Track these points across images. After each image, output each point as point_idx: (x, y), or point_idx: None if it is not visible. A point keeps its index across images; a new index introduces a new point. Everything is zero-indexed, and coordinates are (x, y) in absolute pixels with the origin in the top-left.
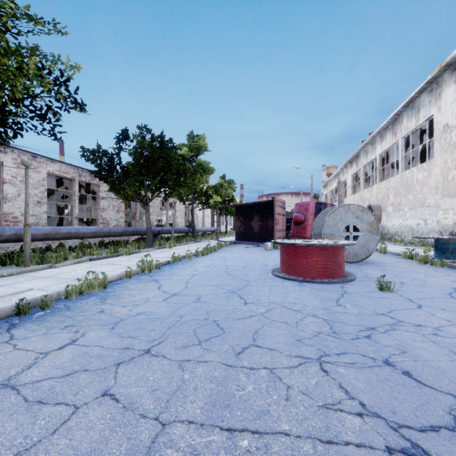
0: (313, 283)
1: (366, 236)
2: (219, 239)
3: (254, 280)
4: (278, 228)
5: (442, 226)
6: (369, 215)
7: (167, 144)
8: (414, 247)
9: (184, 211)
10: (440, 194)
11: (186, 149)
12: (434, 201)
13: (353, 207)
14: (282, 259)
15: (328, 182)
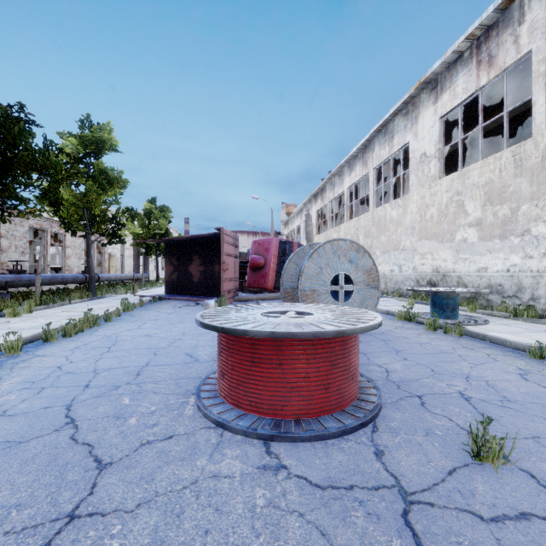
0: (303, 444)
1: (363, 291)
2: (143, 291)
3: (125, 456)
4: (227, 276)
5: (419, 273)
6: (366, 258)
7: (10, 111)
8: (391, 299)
9: (83, 248)
10: (417, 235)
11: (73, 141)
12: (411, 244)
13: (344, 244)
14: (221, 364)
15: (290, 220)
